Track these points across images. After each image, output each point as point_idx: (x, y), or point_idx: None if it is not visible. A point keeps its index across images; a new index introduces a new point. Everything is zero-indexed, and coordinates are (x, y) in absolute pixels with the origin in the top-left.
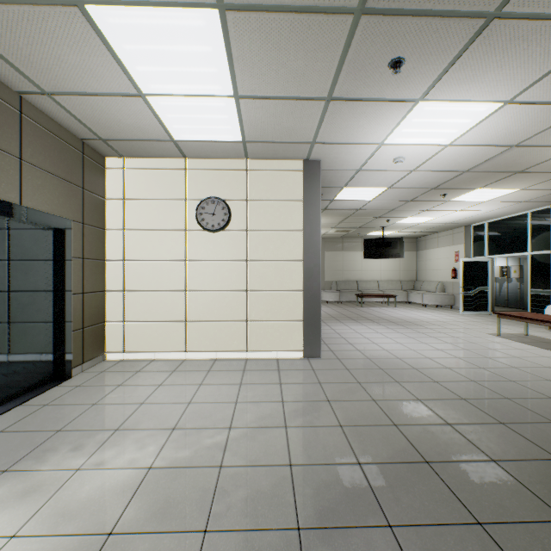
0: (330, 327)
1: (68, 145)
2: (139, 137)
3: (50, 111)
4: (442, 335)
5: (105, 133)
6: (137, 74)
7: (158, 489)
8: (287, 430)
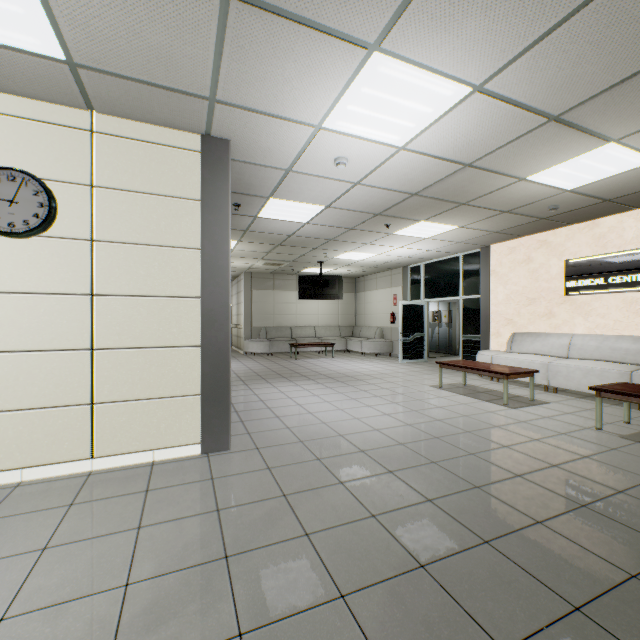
0: (253, 392)
1: None
2: None
3: None
4: (386, 392)
5: None
6: None
7: None
8: None
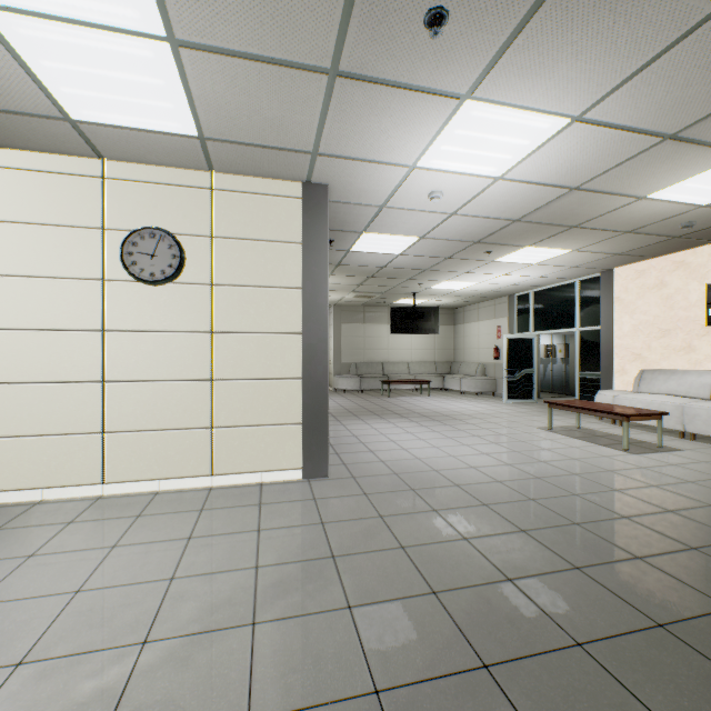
0: (345, 427)
1: None
2: None
3: None
4: (486, 432)
5: None
6: None
7: None
8: (256, 632)
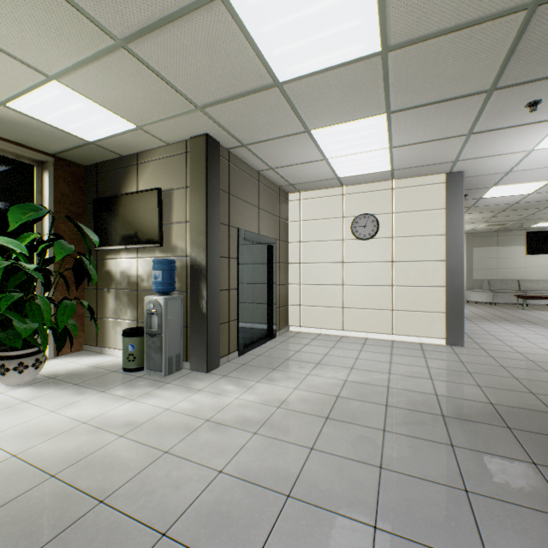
0: (476, 325)
1: (274, 193)
2: (315, 180)
3: (269, 176)
4: None
5: (294, 181)
6: (326, 151)
7: (354, 388)
8: (433, 381)
